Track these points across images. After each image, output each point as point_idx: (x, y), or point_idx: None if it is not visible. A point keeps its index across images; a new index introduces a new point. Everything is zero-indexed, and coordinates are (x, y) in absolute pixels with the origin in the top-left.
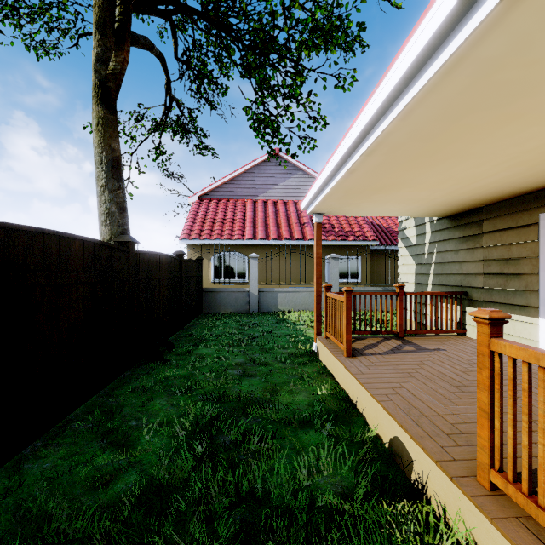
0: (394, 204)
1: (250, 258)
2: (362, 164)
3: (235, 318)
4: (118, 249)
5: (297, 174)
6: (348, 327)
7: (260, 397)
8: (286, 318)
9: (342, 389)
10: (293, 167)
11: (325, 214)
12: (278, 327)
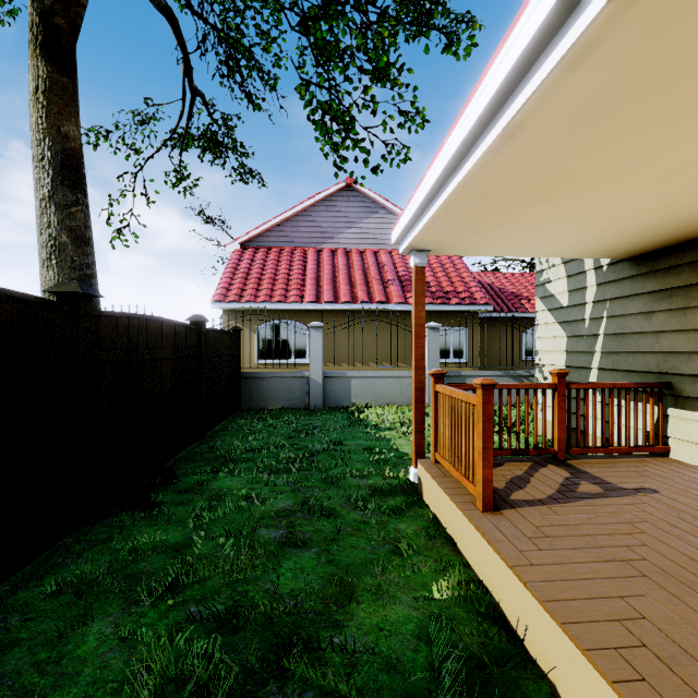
0: (556, 230)
1: (311, 328)
2: (543, 106)
3: (287, 418)
4: (47, 305)
5: (378, 213)
6: (486, 454)
7: (314, 609)
8: (364, 417)
9: (482, 586)
10: (372, 203)
11: (431, 251)
12: (351, 433)
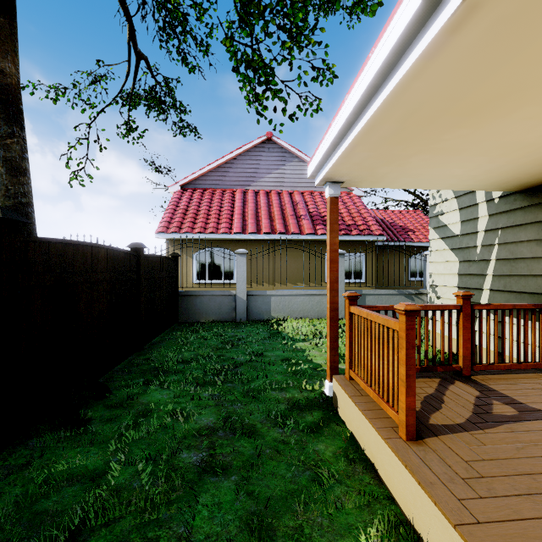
0: (466, 160)
1: (237, 254)
2: None
3: (217, 330)
4: None
5: (292, 161)
6: (410, 382)
7: None
8: (281, 329)
9: (413, 532)
10: (288, 153)
11: (344, 183)
12: (271, 345)
